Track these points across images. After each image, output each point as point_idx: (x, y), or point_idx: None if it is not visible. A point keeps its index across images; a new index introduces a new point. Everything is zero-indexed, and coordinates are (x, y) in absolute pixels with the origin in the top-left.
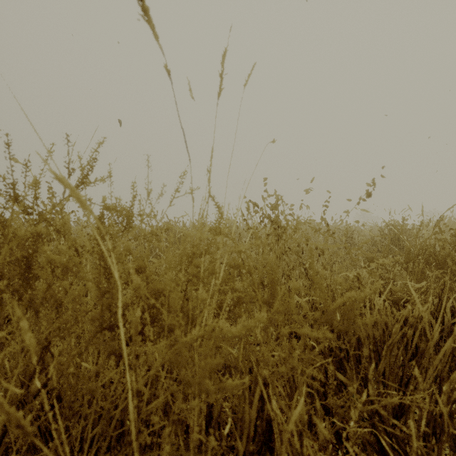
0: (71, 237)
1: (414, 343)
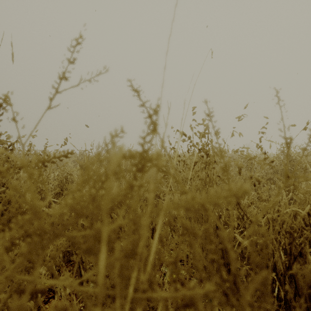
0: None
1: None
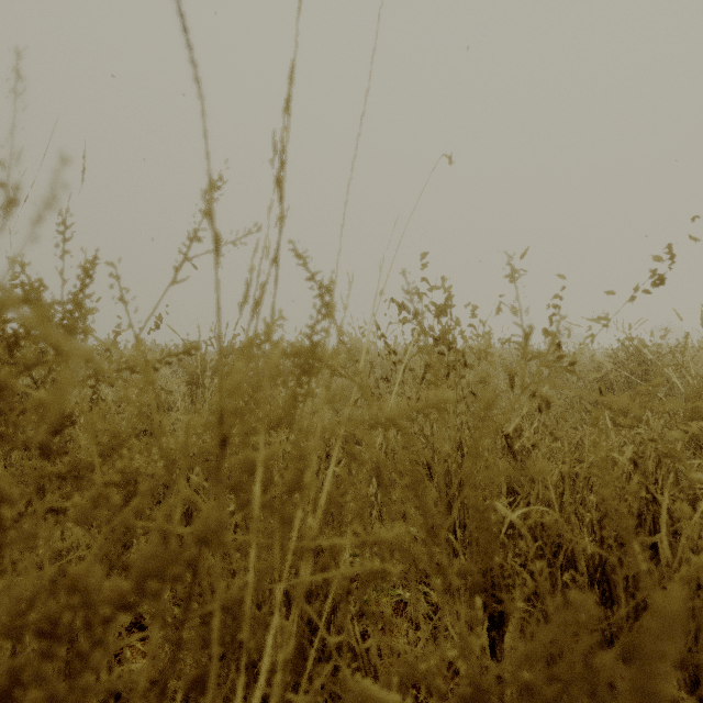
0: None
1: None
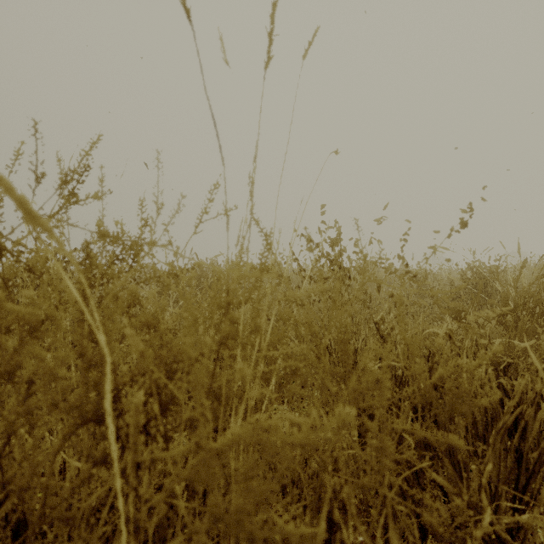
0: (46, 279)
1: (536, 428)
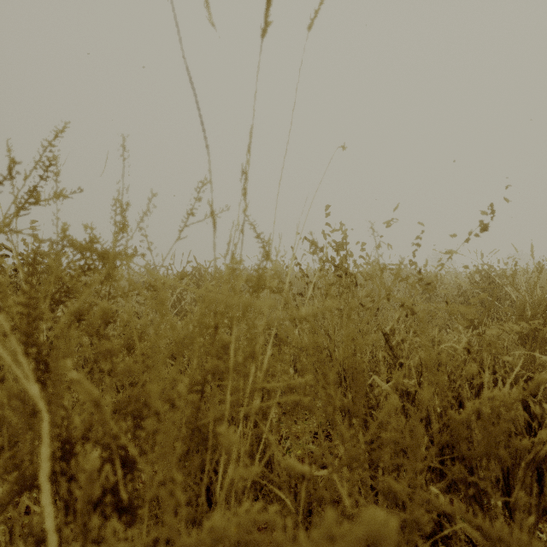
0: None
1: None
